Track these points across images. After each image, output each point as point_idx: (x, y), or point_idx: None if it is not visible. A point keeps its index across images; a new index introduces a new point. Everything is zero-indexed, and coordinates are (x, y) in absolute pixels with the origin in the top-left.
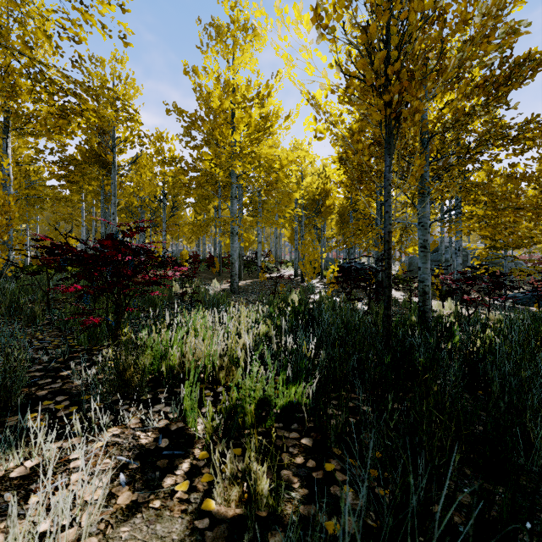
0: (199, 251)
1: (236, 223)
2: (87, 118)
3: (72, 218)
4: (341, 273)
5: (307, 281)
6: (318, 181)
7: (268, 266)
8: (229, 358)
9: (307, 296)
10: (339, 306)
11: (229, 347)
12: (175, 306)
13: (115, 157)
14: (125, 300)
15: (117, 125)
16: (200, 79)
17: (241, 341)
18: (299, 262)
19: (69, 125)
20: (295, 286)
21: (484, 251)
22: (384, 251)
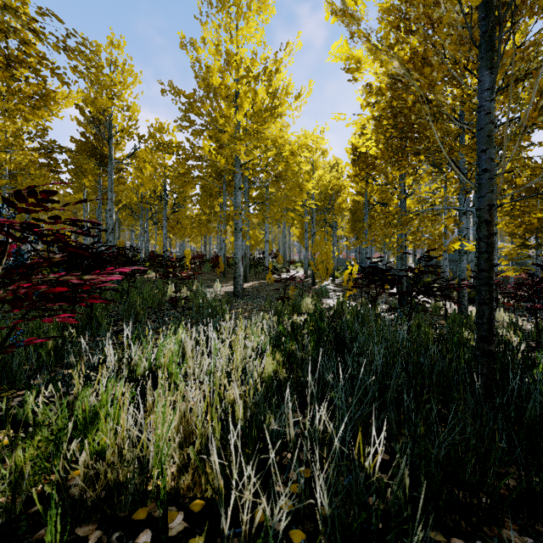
0: (205, 252)
1: (240, 218)
2: (35, 70)
3: (77, 217)
4: (365, 274)
5: (320, 283)
6: (330, 175)
7: (276, 266)
8: (198, 450)
9: (321, 301)
10: (363, 315)
11: (200, 427)
12: (125, 331)
13: (112, 150)
14: (93, 310)
15: (77, 81)
16: (199, 53)
17: (233, 389)
18: (310, 262)
19: (13, 80)
20: (306, 288)
21: (513, 250)
22: (480, 239)
